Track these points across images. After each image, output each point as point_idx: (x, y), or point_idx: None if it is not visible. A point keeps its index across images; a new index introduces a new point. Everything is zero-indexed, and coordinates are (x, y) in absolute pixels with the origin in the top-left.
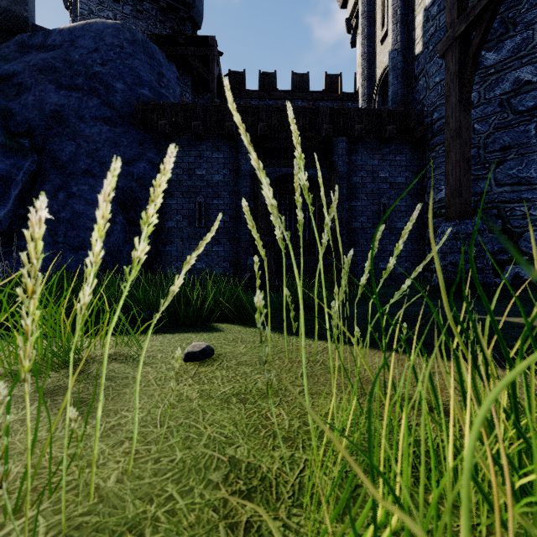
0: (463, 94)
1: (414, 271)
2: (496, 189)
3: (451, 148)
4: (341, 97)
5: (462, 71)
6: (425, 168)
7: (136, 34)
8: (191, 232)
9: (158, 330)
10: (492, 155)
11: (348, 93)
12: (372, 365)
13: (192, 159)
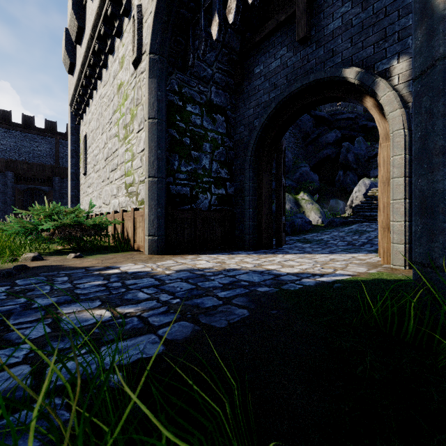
0: None
1: None
2: None
3: None
4: None
5: None
6: None
7: None
8: None
9: None
10: None
11: None
12: None
13: None
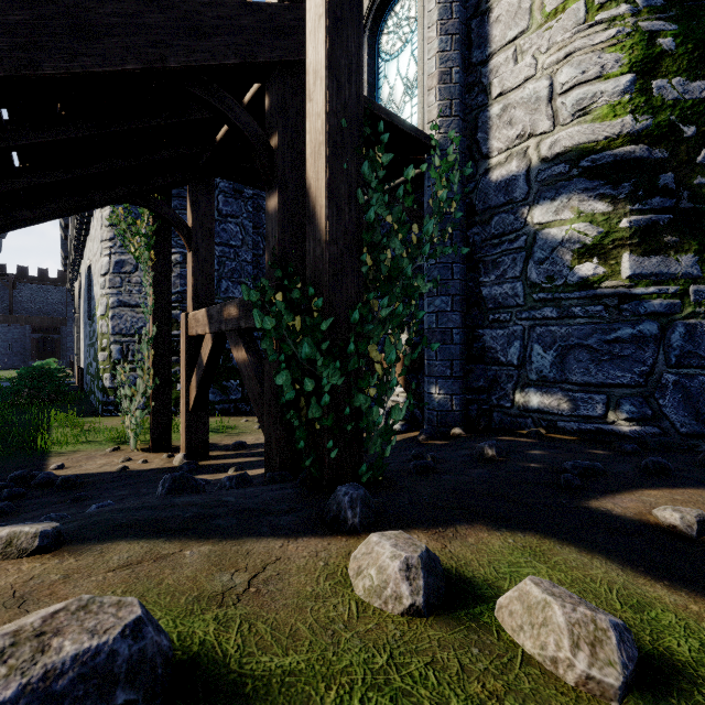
0: None
1: None
2: None
3: None
4: None
5: None
6: None
7: None
8: (6, 353)
9: None
10: None
11: None
12: None
13: (7, 331)
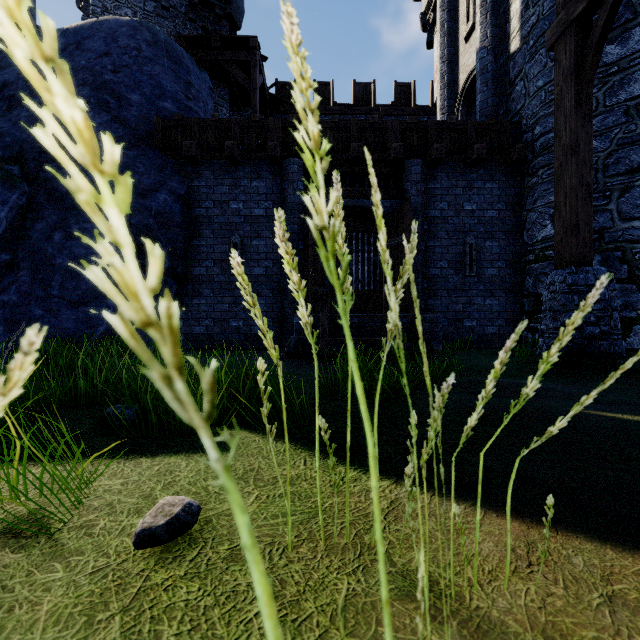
0: (581, 97)
1: (579, 403)
2: (620, 224)
3: (564, 171)
4: (415, 111)
5: (580, 66)
6: (524, 197)
7: (157, 34)
8: (225, 280)
9: (135, 446)
10: (615, 180)
11: (423, 106)
12: (481, 565)
13: (226, 189)
